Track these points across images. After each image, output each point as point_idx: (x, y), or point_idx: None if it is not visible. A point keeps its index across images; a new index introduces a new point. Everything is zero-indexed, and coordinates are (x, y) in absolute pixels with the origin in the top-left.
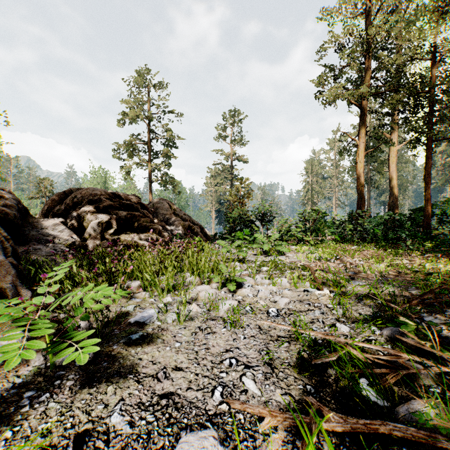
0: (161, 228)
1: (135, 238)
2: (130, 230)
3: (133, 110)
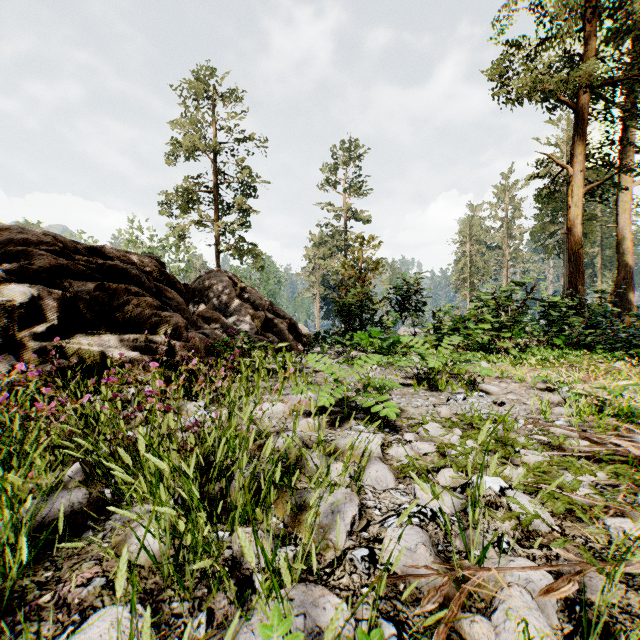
0: (181, 321)
1: (104, 347)
2: (105, 327)
3: (190, 137)
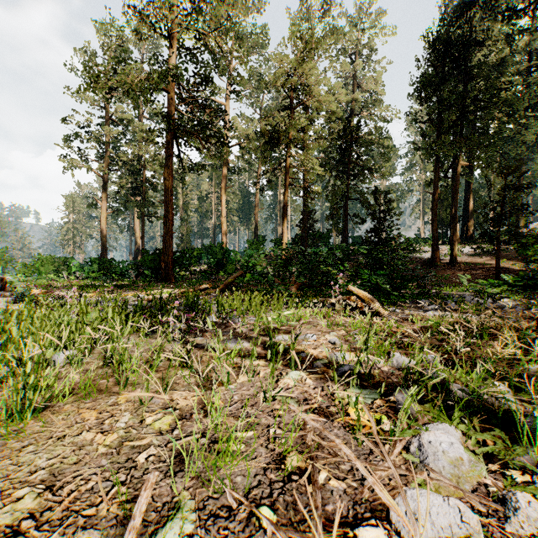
0: None
1: None
2: None
3: None
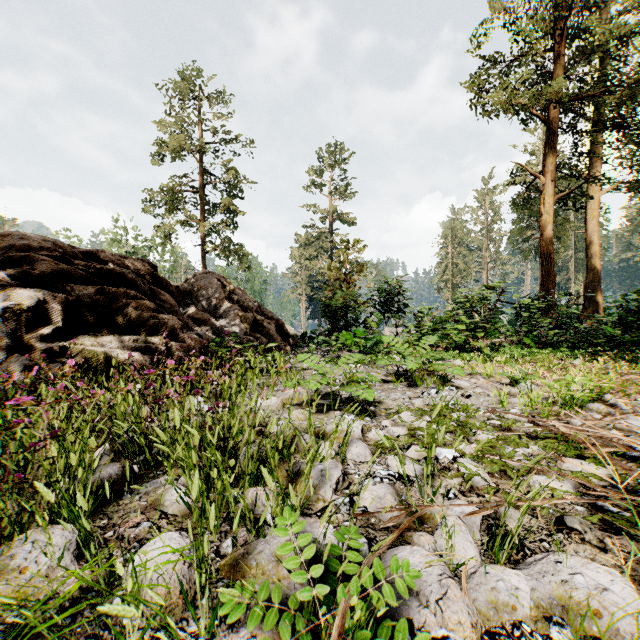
0: (178, 323)
1: (106, 347)
2: (105, 329)
3: (176, 137)
